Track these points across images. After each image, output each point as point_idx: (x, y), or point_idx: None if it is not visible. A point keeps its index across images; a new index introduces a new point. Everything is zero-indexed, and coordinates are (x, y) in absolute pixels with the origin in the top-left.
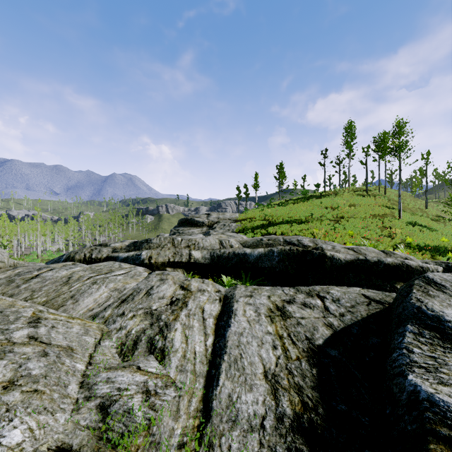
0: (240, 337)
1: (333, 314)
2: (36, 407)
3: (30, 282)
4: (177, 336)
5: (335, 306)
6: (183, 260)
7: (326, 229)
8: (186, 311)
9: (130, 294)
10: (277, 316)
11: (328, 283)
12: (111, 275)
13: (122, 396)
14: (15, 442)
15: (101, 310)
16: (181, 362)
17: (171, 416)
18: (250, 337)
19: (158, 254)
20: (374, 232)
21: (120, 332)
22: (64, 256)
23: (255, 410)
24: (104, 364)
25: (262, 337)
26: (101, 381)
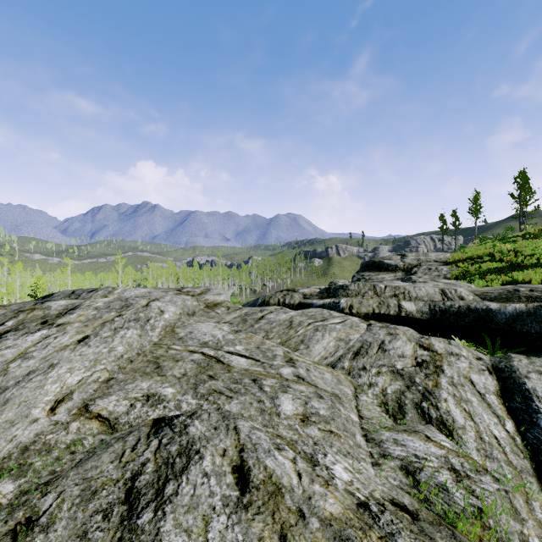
0: None
1: None
2: (339, 449)
3: (260, 322)
4: (453, 409)
5: None
6: (390, 313)
7: None
8: (445, 378)
9: (360, 347)
10: None
11: None
12: (328, 323)
13: (424, 466)
14: (346, 479)
15: (335, 360)
16: (480, 445)
17: (507, 514)
18: None
19: (360, 303)
20: None
21: (372, 388)
22: (259, 300)
23: None
24: (376, 421)
25: None
26: (387, 440)
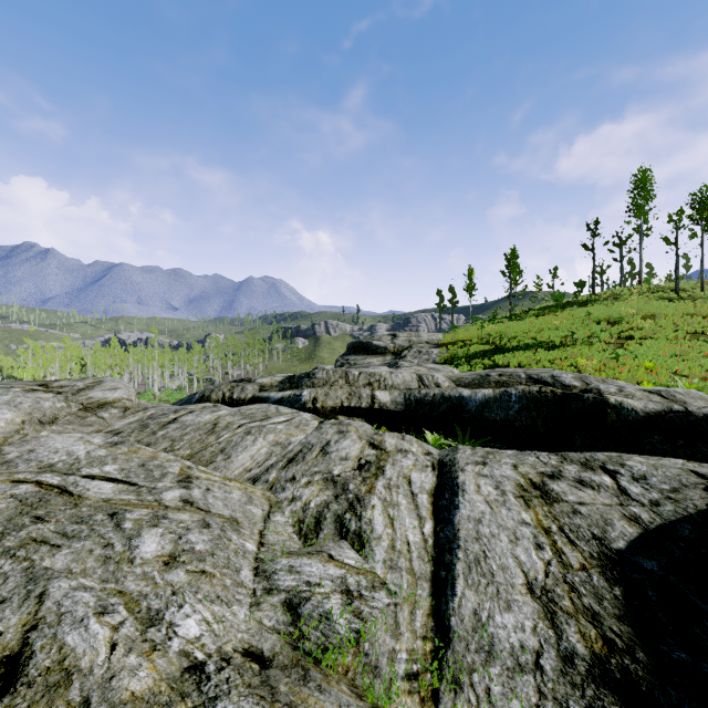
0: (478, 525)
1: (638, 501)
2: (207, 594)
3: (168, 428)
4: (377, 516)
5: (639, 488)
6: (362, 406)
7: (600, 358)
8: (383, 480)
9: (298, 451)
10: (535, 498)
11: (612, 450)
12: (268, 423)
13: (314, 594)
14: (193, 635)
15: (262, 471)
16: (389, 555)
17: (387, 631)
18: (495, 527)
19: (326, 395)
20: (696, 364)
21: (294, 504)
22: (197, 395)
23: (521, 640)
24: (281, 546)
25: (514, 528)
26: (281, 569)
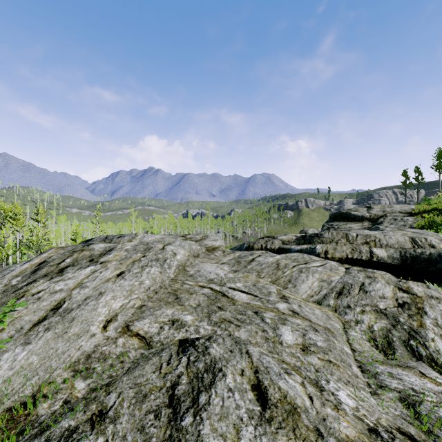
0: None
1: None
2: (339, 377)
3: (251, 264)
4: (441, 348)
5: None
6: (362, 258)
7: None
8: (429, 319)
9: (342, 288)
10: None
11: None
12: (310, 266)
13: (423, 400)
14: (351, 405)
15: (320, 298)
16: None
17: None
18: None
19: (334, 249)
20: None
21: (359, 325)
22: (245, 245)
23: None
24: (368, 354)
25: None
26: (382, 372)
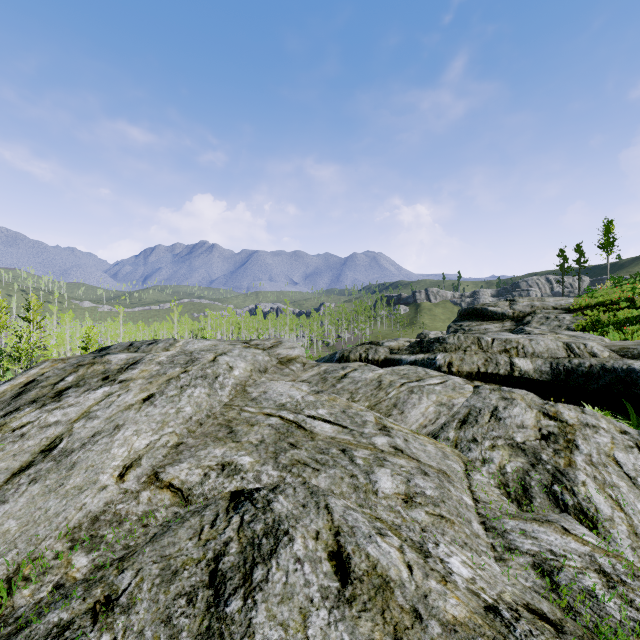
0: None
1: None
2: (453, 538)
3: (342, 382)
4: (595, 495)
5: None
6: (500, 372)
7: None
8: (581, 455)
9: (467, 414)
10: None
11: None
12: (425, 384)
13: (564, 565)
14: (466, 575)
15: (437, 429)
16: (635, 542)
17: None
18: None
19: (461, 360)
20: None
21: (487, 465)
22: (337, 355)
23: None
24: (496, 506)
25: None
26: (512, 530)
